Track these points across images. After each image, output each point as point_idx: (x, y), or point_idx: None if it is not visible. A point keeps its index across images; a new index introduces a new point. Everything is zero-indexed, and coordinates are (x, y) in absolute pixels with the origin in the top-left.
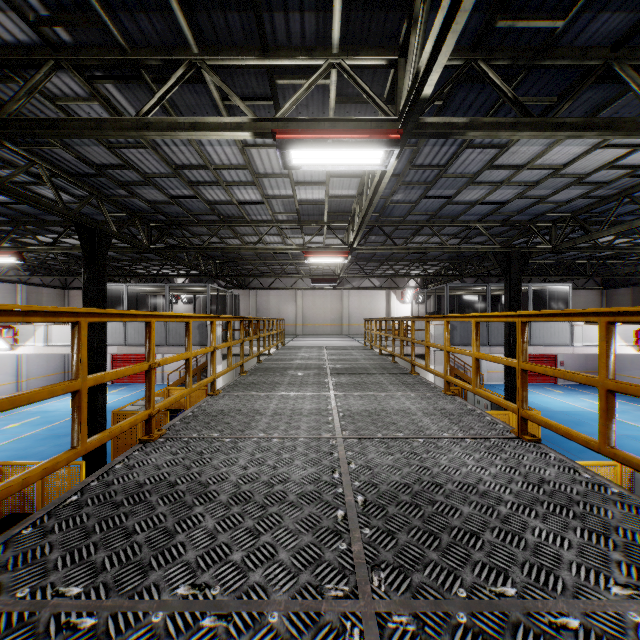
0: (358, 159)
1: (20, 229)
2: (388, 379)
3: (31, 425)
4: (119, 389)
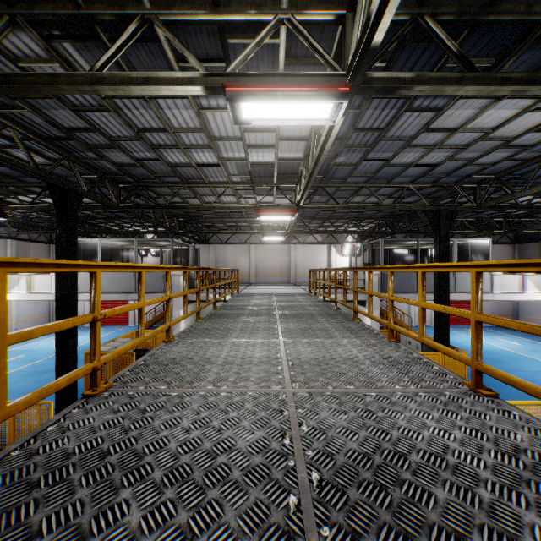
0: (307, 113)
1: (4, 190)
2: (333, 325)
3: (17, 362)
4: None
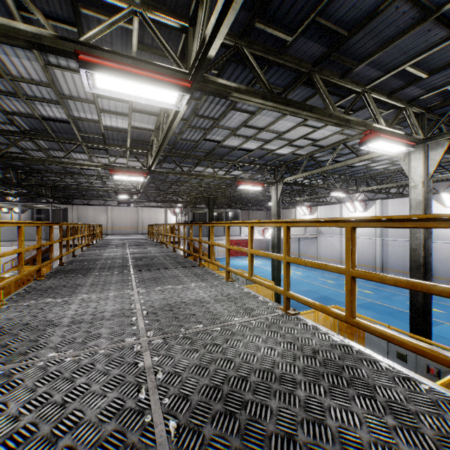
0: (136, 178)
1: None
2: (150, 246)
3: None
4: None
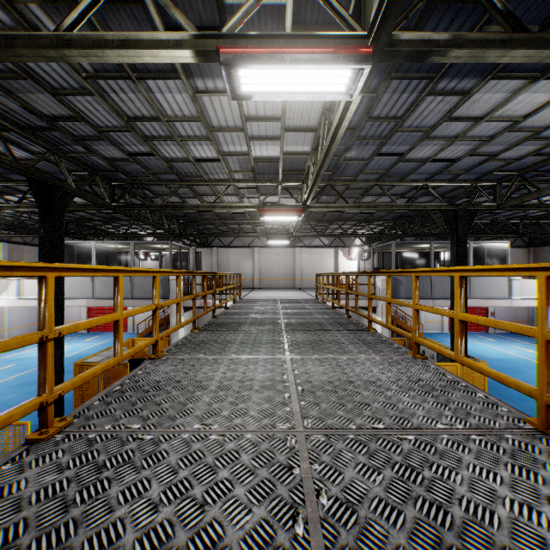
0: (319, 85)
1: None
2: (346, 337)
3: (7, 372)
4: (93, 337)
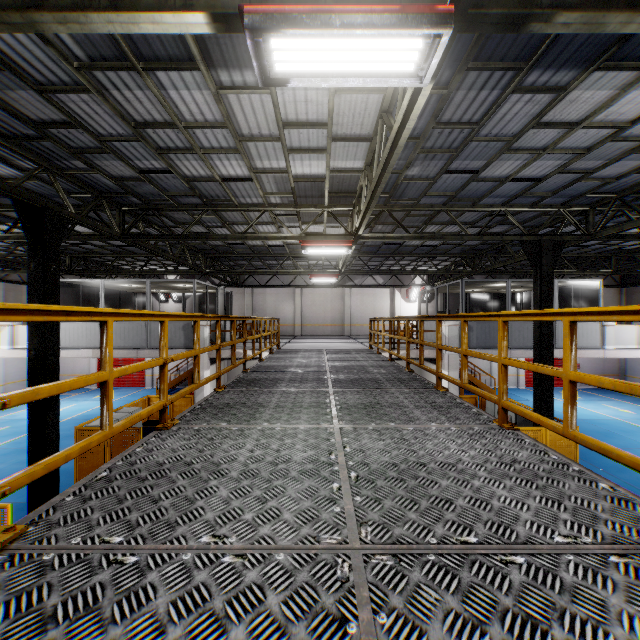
0: (379, 63)
1: None
2: (410, 398)
3: None
4: None
